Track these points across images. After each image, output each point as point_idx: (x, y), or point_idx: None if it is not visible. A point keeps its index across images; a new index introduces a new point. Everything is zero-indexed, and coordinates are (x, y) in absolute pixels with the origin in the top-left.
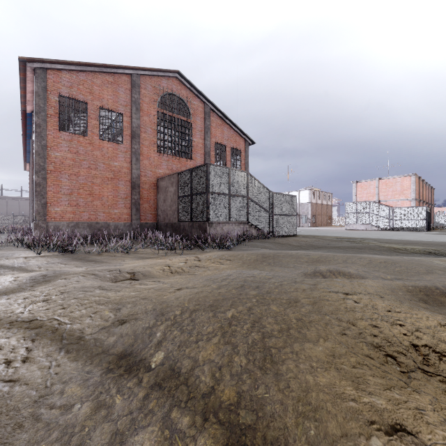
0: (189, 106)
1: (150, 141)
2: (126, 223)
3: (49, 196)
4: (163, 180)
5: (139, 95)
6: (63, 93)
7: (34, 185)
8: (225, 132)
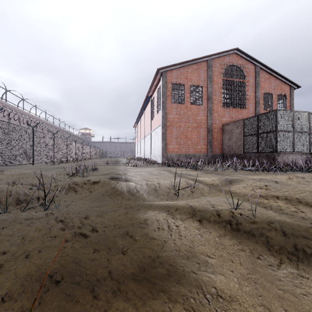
0: (243, 71)
1: (218, 100)
2: (204, 154)
3: (167, 140)
4: (228, 125)
5: (211, 72)
6: (173, 82)
7: (161, 134)
8: (272, 83)
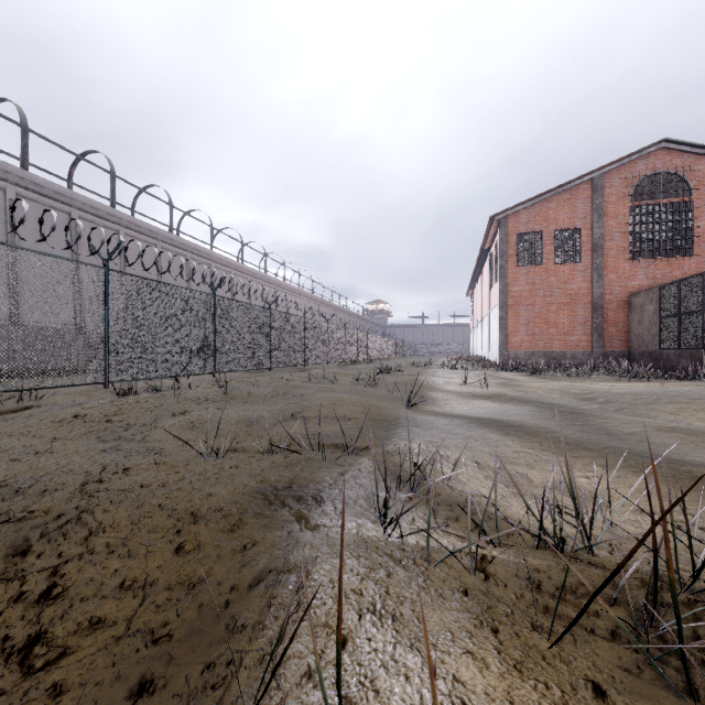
0: (687, 178)
1: (618, 248)
2: (585, 351)
3: (509, 328)
4: (637, 296)
5: (601, 198)
6: (520, 231)
7: (499, 319)
8: None
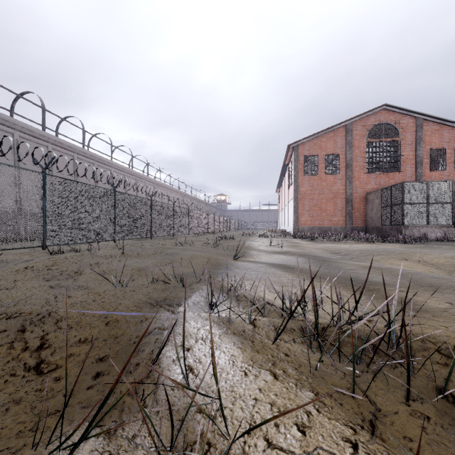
0: (397, 127)
1: (360, 166)
2: (342, 226)
3: (299, 212)
4: (370, 194)
5: (351, 136)
6: (305, 154)
7: (293, 207)
8: (444, 135)
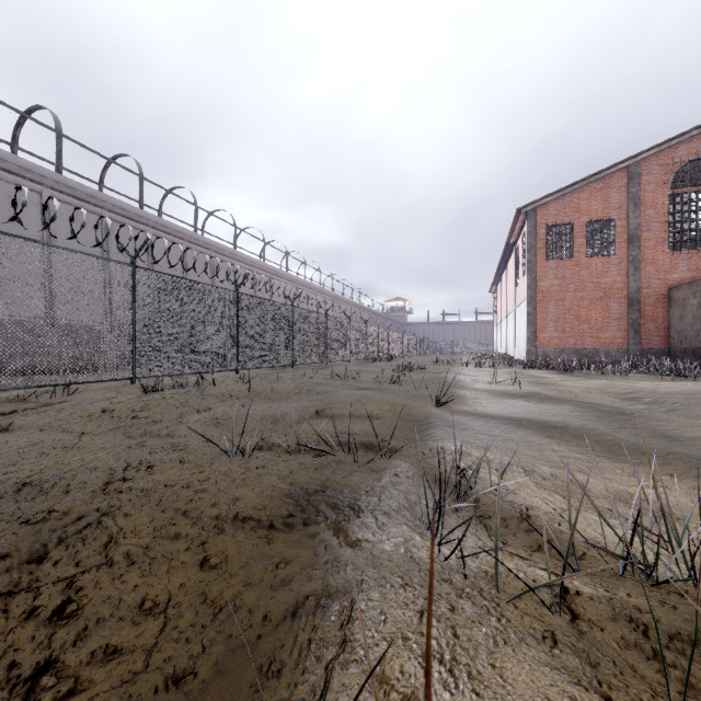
0: None
1: (657, 239)
2: (619, 348)
3: (537, 324)
4: (678, 289)
5: (638, 186)
6: (549, 223)
7: (526, 315)
8: None
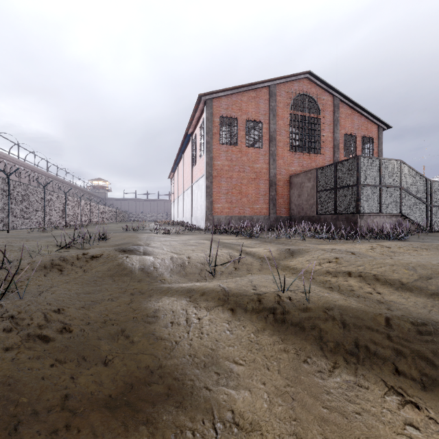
0: (318, 103)
1: (284, 142)
2: (265, 216)
3: (214, 196)
4: (297, 176)
5: (275, 102)
6: (222, 114)
7: (205, 188)
8: (355, 121)
